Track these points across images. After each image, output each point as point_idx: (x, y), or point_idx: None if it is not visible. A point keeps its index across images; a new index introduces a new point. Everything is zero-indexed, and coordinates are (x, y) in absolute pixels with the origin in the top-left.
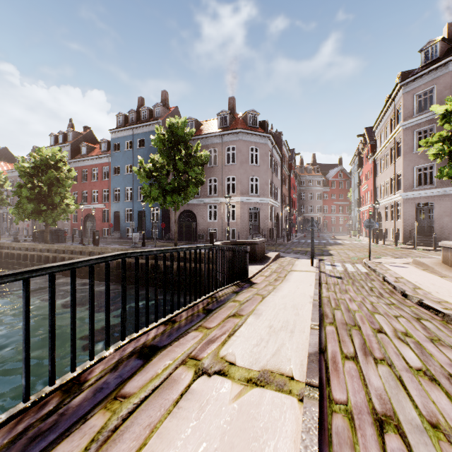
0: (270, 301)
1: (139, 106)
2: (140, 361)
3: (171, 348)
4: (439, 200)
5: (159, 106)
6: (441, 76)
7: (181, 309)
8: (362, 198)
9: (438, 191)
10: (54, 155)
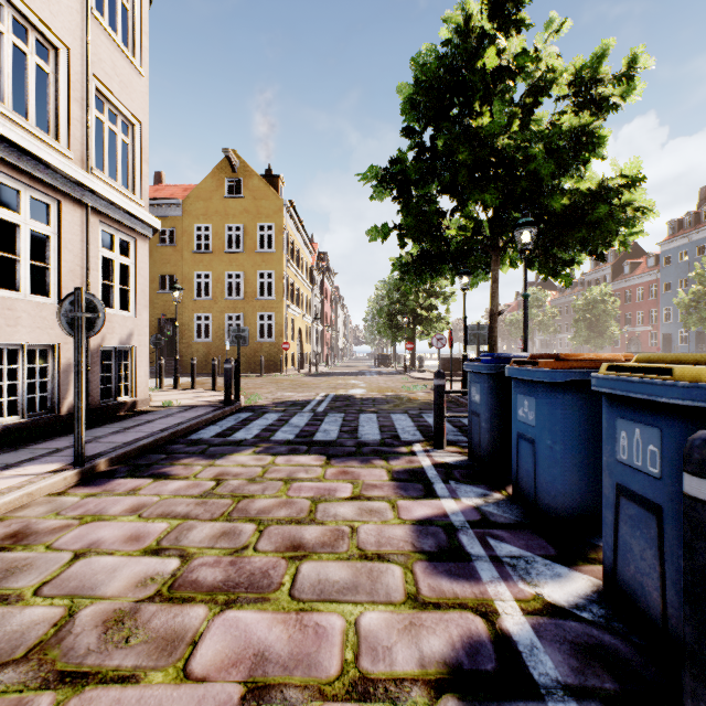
0: None
1: (700, 200)
2: None
3: None
4: None
5: None
6: None
7: None
8: None
9: None
10: (600, 292)
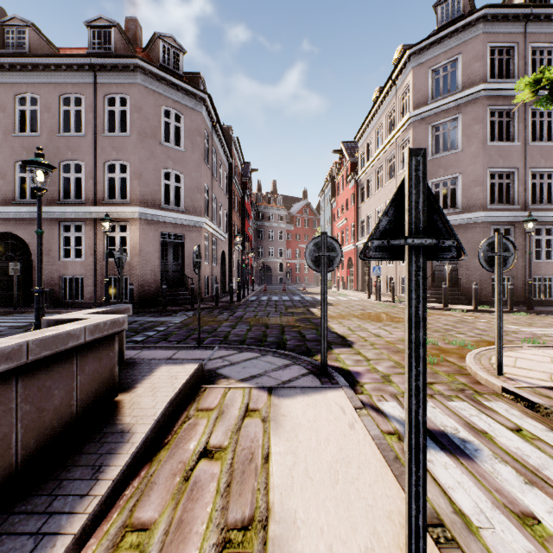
0: None
1: None
2: None
3: None
4: (467, 231)
5: None
6: (469, 41)
7: None
8: (337, 237)
9: (466, 217)
10: None
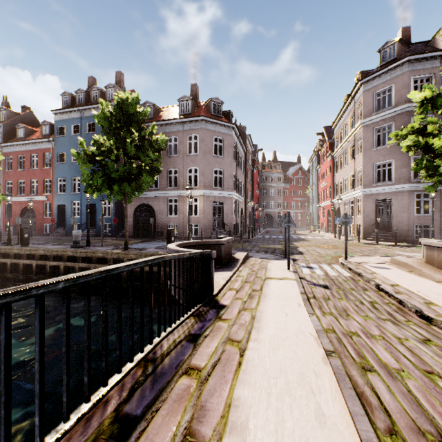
0: (255, 366)
1: (90, 87)
2: None
3: None
4: (397, 196)
5: (112, 88)
6: (398, 76)
7: (51, 437)
8: (321, 194)
9: (396, 187)
10: None
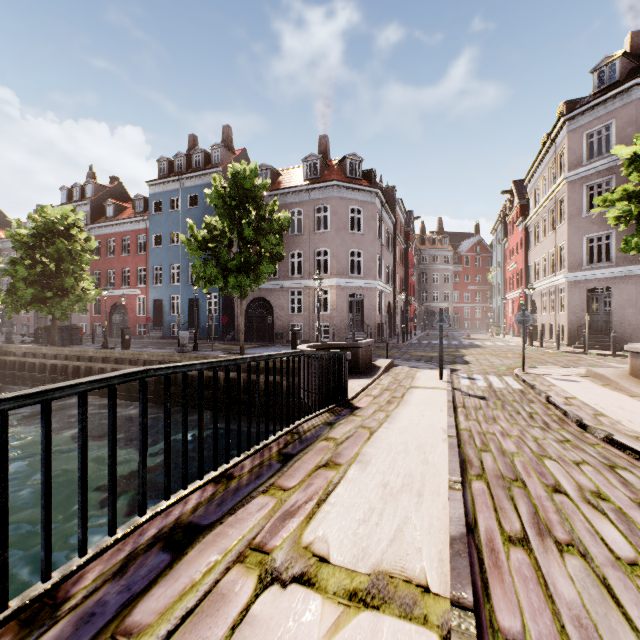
0: (382, 439)
1: (190, 148)
2: (167, 555)
3: (221, 529)
4: (619, 283)
5: (219, 148)
6: (621, 107)
7: (244, 455)
8: (509, 280)
9: (618, 270)
10: (64, 217)
